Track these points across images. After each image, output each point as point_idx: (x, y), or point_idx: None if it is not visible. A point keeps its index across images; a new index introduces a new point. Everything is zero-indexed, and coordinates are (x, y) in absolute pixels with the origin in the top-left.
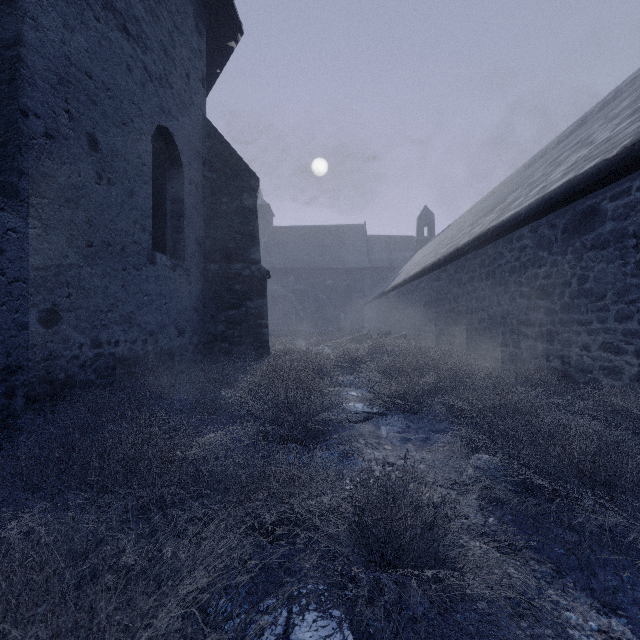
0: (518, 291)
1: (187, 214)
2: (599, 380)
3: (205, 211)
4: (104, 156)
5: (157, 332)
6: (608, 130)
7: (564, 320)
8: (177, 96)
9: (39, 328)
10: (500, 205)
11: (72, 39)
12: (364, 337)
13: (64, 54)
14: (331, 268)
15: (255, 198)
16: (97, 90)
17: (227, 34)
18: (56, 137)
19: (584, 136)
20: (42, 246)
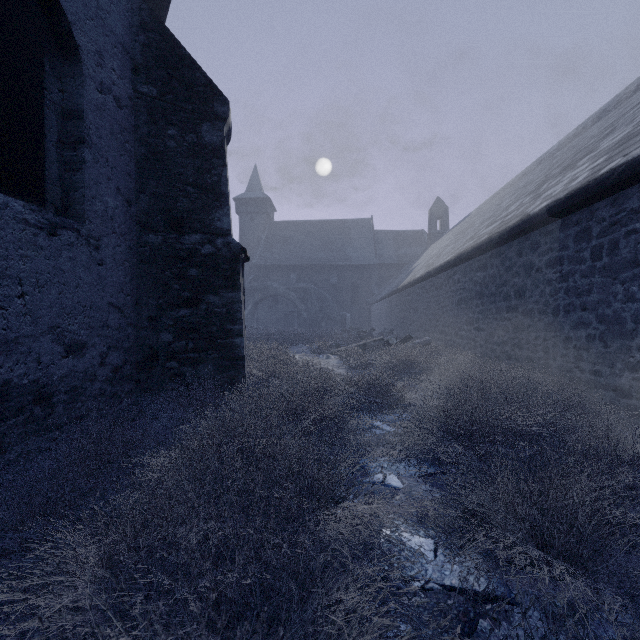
0: None
1: (92, 141)
2: None
3: (138, 148)
4: None
5: None
6: None
7: None
8: None
9: None
10: (588, 155)
11: None
12: (379, 343)
13: None
14: (336, 265)
15: (221, 131)
16: None
17: None
18: None
19: None
20: None
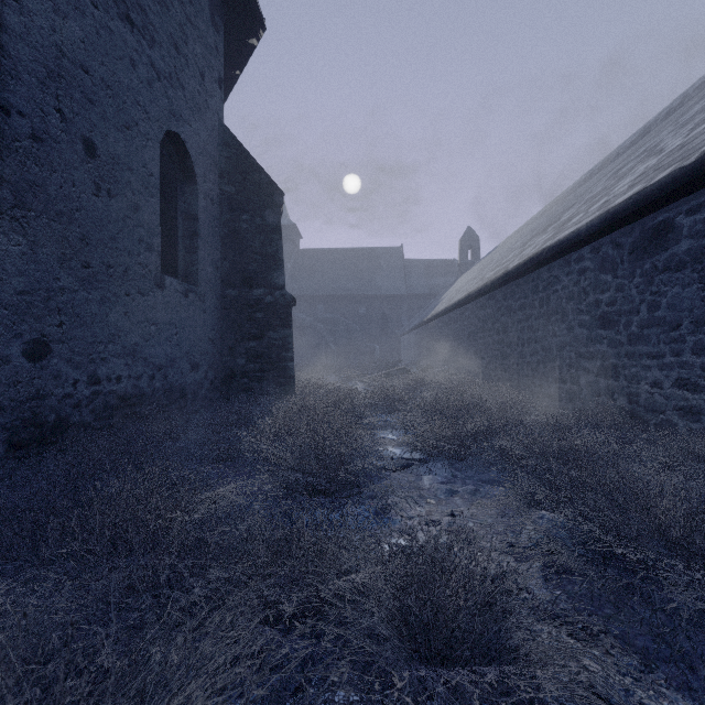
0: (577, 320)
1: (201, 232)
2: (673, 422)
3: (222, 229)
4: (103, 164)
5: (166, 366)
6: (680, 136)
7: (631, 353)
8: (190, 98)
9: (24, 362)
10: (555, 223)
11: (64, 27)
12: (401, 372)
13: (55, 44)
14: (364, 295)
15: (279, 215)
16: (95, 87)
17: (247, 30)
18: (45, 140)
19: (650, 145)
20: (28, 266)
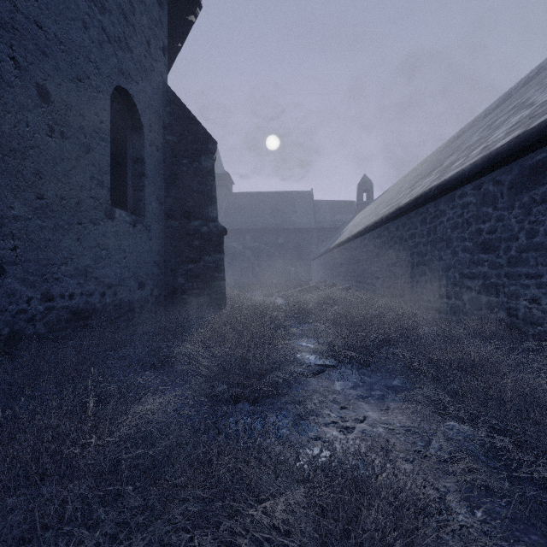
0: (461, 246)
1: (147, 173)
2: None
3: (166, 172)
4: (56, 109)
5: (116, 285)
6: None
7: (511, 273)
8: (137, 60)
9: None
10: (438, 168)
11: None
12: (312, 289)
13: None
14: (283, 228)
15: (213, 160)
16: (48, 42)
17: (187, 8)
18: None
19: (519, 102)
20: None
